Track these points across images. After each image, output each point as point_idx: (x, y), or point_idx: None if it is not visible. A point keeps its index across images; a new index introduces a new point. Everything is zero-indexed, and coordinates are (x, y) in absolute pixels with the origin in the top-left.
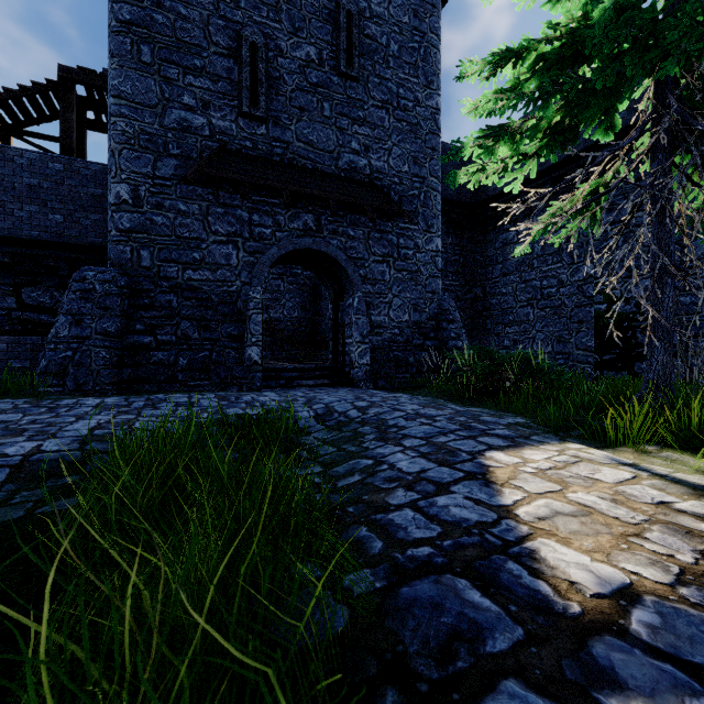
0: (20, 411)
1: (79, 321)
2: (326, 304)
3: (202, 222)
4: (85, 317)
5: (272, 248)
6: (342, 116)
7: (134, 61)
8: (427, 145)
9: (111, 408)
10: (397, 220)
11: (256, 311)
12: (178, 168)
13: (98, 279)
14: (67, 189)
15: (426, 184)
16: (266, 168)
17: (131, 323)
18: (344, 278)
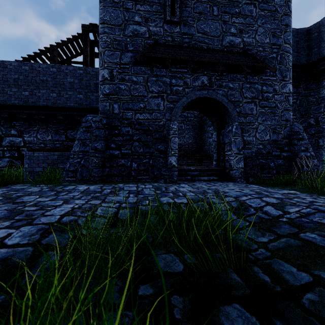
0: (39, 194)
1: (84, 143)
2: (207, 134)
3: (145, 86)
4: (86, 140)
5: (183, 98)
6: (225, 13)
7: (110, 2)
8: (282, 23)
9: (90, 193)
10: (261, 75)
11: (174, 136)
12: (132, 57)
13: (93, 120)
14: (84, 82)
15: (281, 49)
16: (180, 50)
17: (109, 144)
18: (226, 114)
